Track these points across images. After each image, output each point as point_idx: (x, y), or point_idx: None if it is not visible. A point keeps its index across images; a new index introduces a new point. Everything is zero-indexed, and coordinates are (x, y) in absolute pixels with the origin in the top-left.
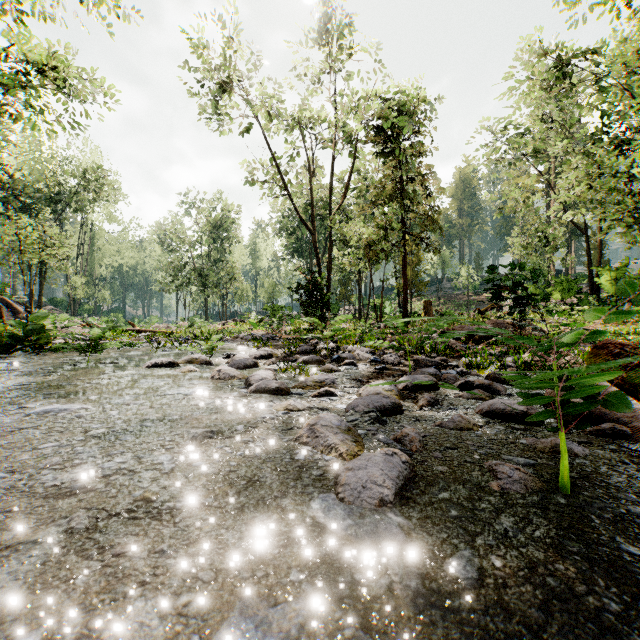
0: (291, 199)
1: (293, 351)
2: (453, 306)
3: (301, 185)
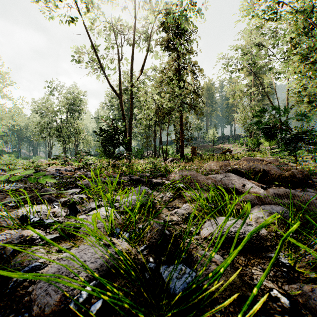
0: (103, 72)
1: None
2: (204, 151)
3: (114, 68)
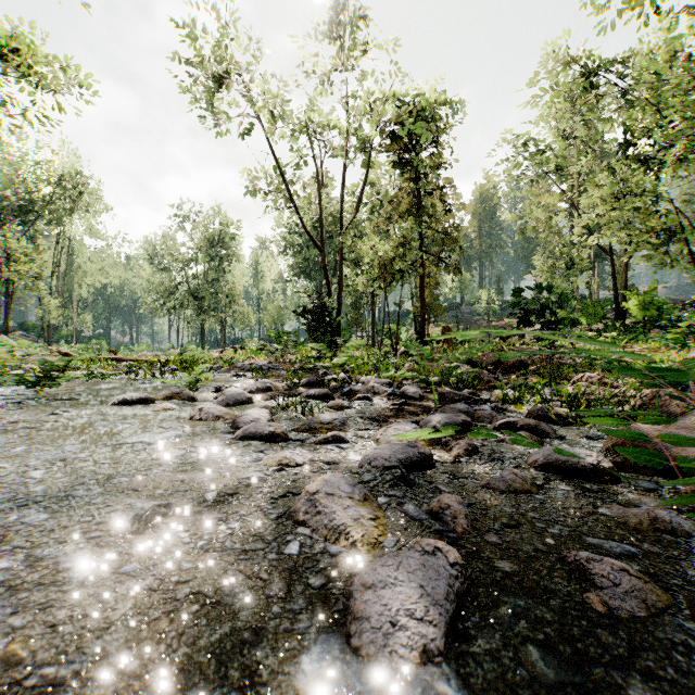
0: (297, 212)
1: (297, 383)
2: None
3: (308, 197)
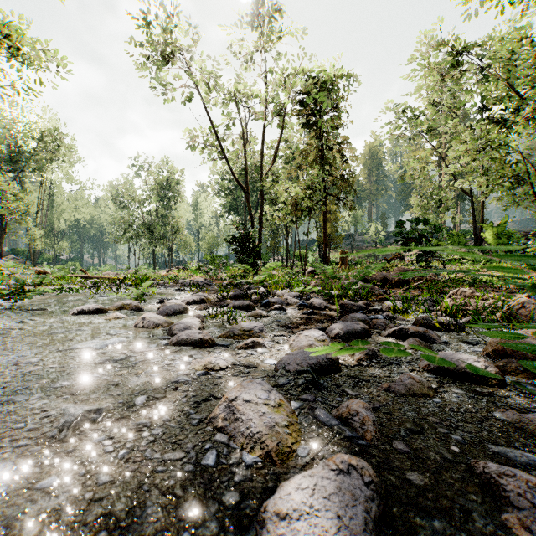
0: (227, 162)
1: (225, 296)
2: (364, 256)
3: (236, 151)
